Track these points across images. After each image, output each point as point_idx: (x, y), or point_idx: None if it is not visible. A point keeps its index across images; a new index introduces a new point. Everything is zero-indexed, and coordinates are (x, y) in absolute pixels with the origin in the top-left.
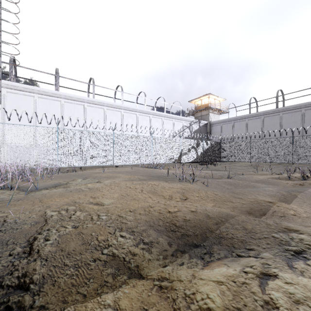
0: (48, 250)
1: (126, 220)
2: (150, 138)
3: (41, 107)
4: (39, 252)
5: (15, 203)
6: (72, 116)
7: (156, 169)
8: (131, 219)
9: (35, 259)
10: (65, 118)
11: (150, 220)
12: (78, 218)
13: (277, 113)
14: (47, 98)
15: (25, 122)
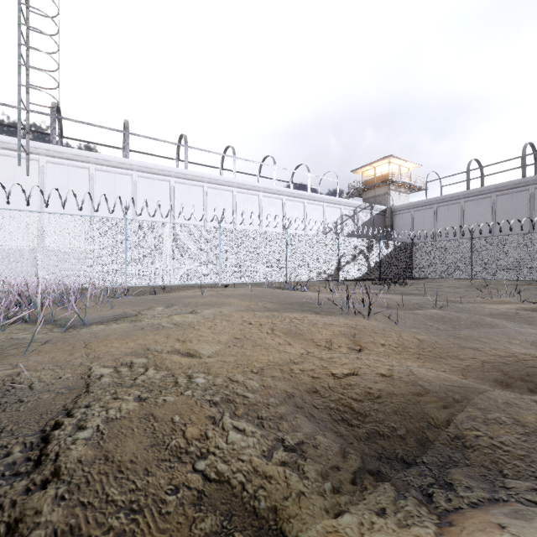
0: (78, 459)
1: (244, 391)
2: (283, 236)
3: (101, 186)
4: (58, 463)
5: (40, 349)
6: (150, 201)
7: (295, 292)
8: (256, 389)
9: (45, 481)
10: (140, 204)
11: (294, 394)
12: (149, 384)
13: (524, 187)
14: (110, 171)
15: (74, 211)
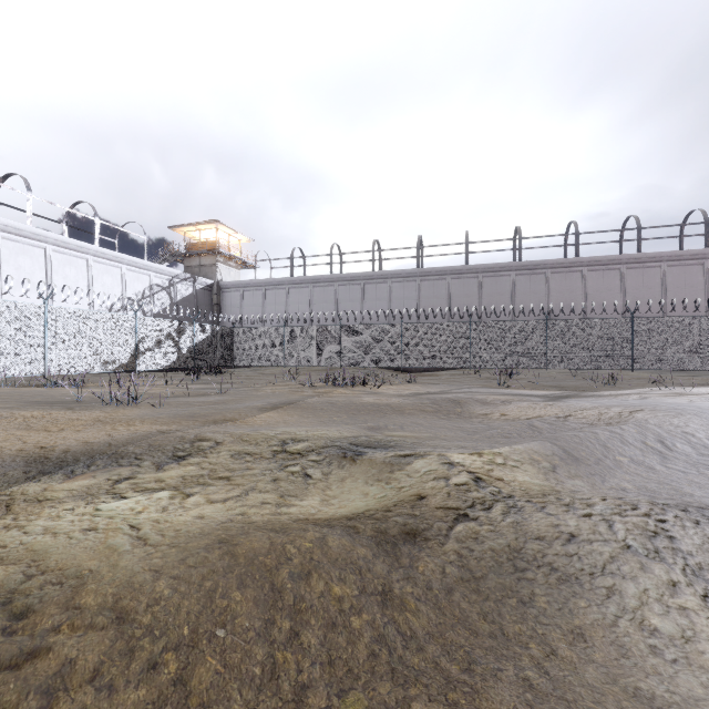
0: None
1: None
2: (40, 309)
3: None
4: None
5: None
6: None
7: (58, 389)
8: None
9: None
10: None
11: None
12: None
13: (332, 283)
14: None
15: None
